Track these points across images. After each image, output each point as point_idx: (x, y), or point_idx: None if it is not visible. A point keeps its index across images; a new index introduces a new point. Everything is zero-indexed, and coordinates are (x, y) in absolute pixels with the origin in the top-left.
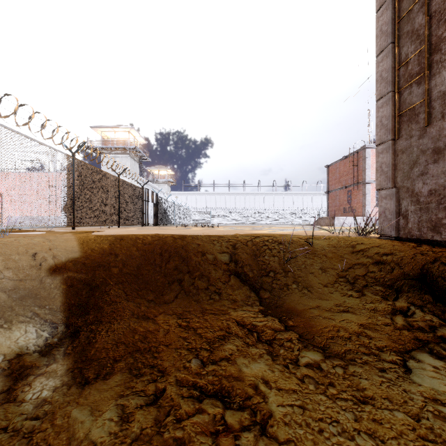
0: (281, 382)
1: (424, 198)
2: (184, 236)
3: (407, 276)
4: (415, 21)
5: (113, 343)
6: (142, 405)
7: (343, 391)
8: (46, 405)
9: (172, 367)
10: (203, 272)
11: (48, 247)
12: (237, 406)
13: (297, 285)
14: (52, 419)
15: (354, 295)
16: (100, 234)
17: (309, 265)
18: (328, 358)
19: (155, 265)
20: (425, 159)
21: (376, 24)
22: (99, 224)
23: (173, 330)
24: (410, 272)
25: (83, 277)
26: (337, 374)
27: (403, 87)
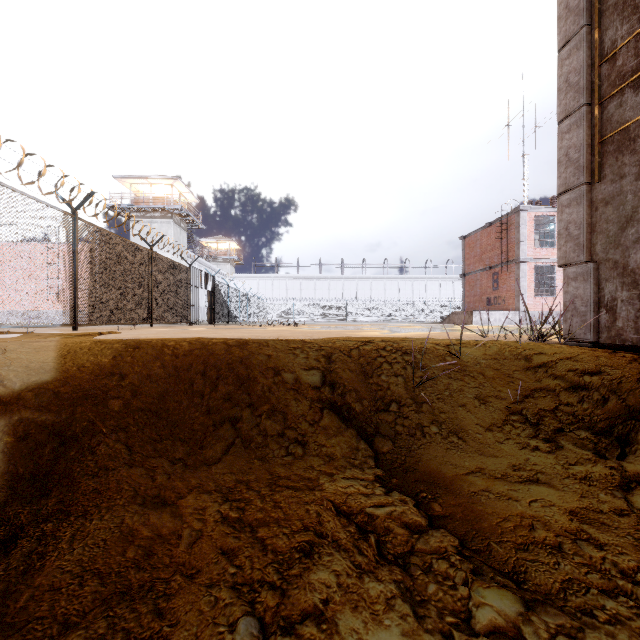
0: None
1: None
2: (245, 342)
3: (636, 413)
4: None
5: (75, 573)
6: None
7: None
8: None
9: None
10: (276, 405)
11: None
12: None
13: (440, 427)
14: None
15: (542, 448)
16: (107, 338)
17: (456, 391)
18: (534, 609)
19: (193, 392)
20: None
21: None
22: (118, 322)
23: (210, 533)
24: None
25: (50, 420)
26: None
27: (610, 94)
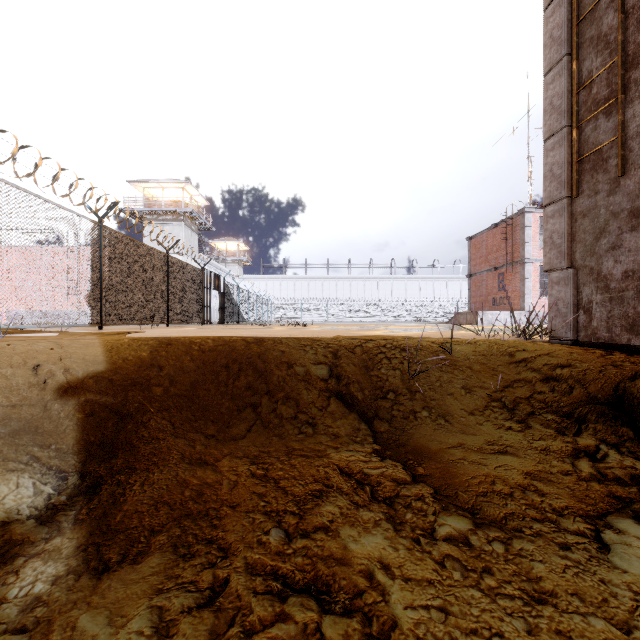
0: (409, 568)
1: (616, 283)
2: (261, 339)
3: (593, 399)
4: (603, 21)
5: (150, 503)
6: (191, 607)
7: (506, 583)
8: (39, 608)
9: (240, 543)
10: (290, 393)
11: (58, 355)
12: (341, 608)
13: (430, 412)
14: (47, 633)
15: (514, 428)
16: (137, 336)
17: (446, 382)
18: (480, 527)
19: (219, 382)
20: (618, 226)
21: (544, 28)
22: (138, 322)
23: (244, 483)
24: (598, 394)
25: (109, 401)
26: (496, 554)
27: (585, 119)
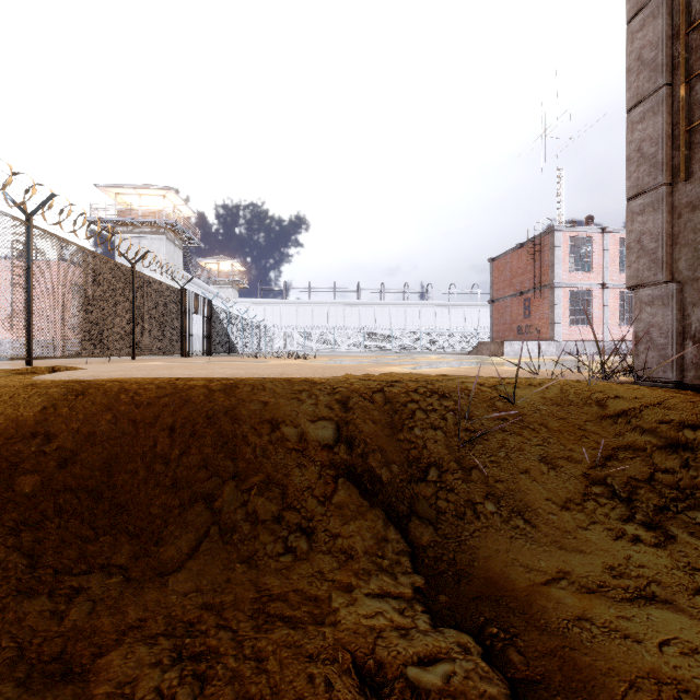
0: None
1: None
2: (233, 384)
3: None
4: None
5: None
6: None
7: None
8: None
9: None
10: (272, 475)
11: None
12: None
13: (498, 504)
14: None
15: (646, 538)
16: (55, 378)
17: (514, 450)
18: None
19: (154, 457)
20: None
21: None
22: (89, 354)
23: None
24: None
25: None
26: None
27: None
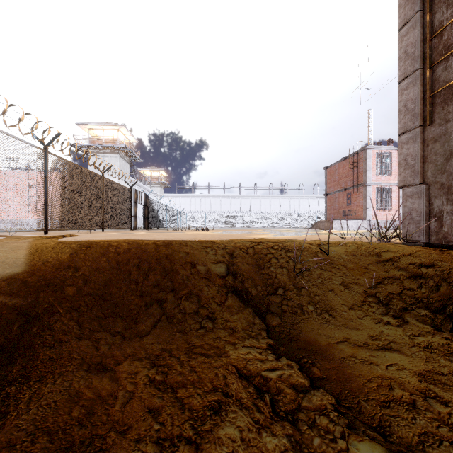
0: None
1: None
2: (169, 243)
3: None
4: None
5: (29, 431)
6: None
7: None
8: None
9: None
10: (192, 290)
11: None
12: None
13: (315, 307)
14: None
15: (392, 323)
16: (68, 240)
17: (326, 279)
18: None
19: (130, 280)
20: None
21: None
22: (78, 228)
23: (140, 394)
24: None
25: (18, 303)
26: None
27: (438, 60)
